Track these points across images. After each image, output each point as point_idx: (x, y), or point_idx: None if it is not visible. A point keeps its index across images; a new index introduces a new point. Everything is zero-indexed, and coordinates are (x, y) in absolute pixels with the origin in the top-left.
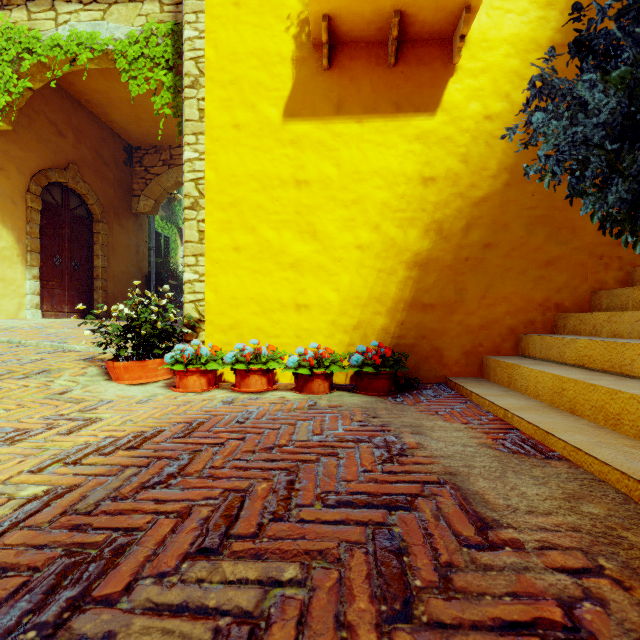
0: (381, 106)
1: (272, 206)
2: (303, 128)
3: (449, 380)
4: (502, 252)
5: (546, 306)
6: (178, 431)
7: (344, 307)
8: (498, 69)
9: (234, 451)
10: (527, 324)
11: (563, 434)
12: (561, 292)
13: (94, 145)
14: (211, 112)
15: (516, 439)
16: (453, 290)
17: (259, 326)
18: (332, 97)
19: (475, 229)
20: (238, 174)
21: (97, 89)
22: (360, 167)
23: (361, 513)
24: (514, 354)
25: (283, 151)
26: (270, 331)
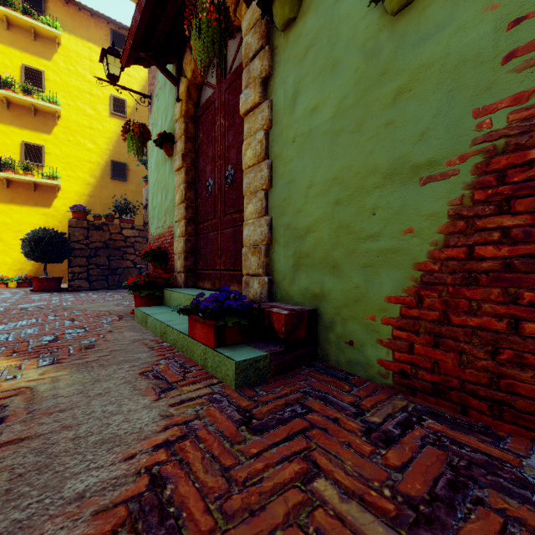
0: (30, 203)
1: None
2: None
3: None
4: None
5: None
6: None
7: (14, 263)
8: (72, 199)
9: None
10: None
11: None
12: None
13: None
14: None
15: None
16: None
17: None
18: (9, 197)
19: None
20: None
21: None
22: (21, 220)
23: (4, 292)
24: None
25: None
26: None
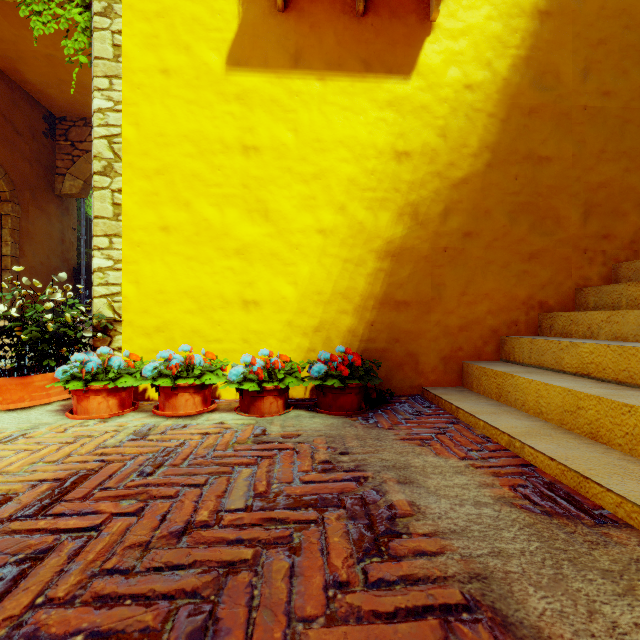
0: (347, 62)
1: (212, 176)
2: (252, 81)
3: (426, 391)
4: (483, 242)
5: (530, 304)
6: (31, 501)
7: (303, 304)
8: (479, 32)
9: (111, 547)
10: (510, 325)
11: (609, 480)
12: (545, 289)
13: (1, 108)
14: (130, 50)
15: (539, 485)
16: (430, 285)
17: (195, 328)
18: (288, 46)
19: (454, 215)
20: (167, 133)
21: (1, 37)
22: (322, 134)
23: None
24: (496, 359)
25: (226, 108)
26: (209, 334)
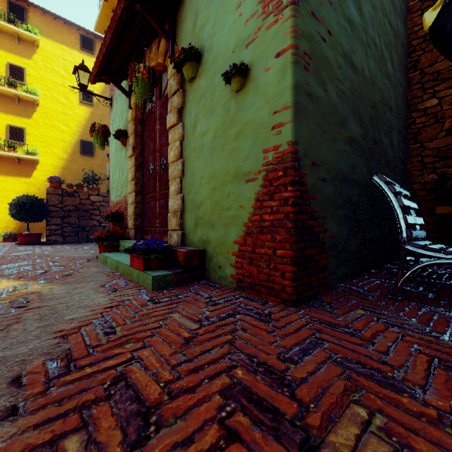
0: (13, 174)
1: None
2: None
3: None
4: None
5: None
6: None
7: (1, 222)
8: (48, 170)
9: None
10: None
11: None
12: None
13: None
14: None
15: None
16: None
17: None
18: None
19: None
20: None
21: None
22: (6, 188)
23: None
24: None
25: None
26: None
